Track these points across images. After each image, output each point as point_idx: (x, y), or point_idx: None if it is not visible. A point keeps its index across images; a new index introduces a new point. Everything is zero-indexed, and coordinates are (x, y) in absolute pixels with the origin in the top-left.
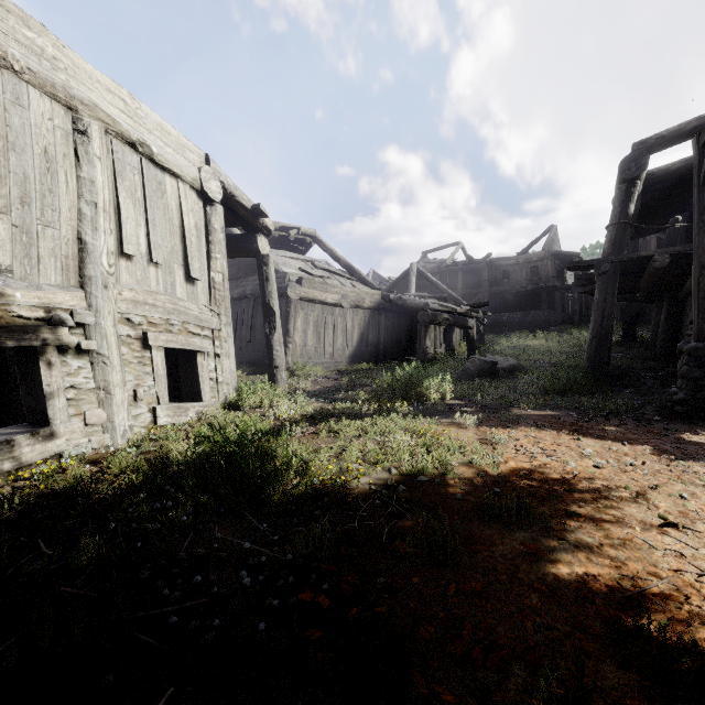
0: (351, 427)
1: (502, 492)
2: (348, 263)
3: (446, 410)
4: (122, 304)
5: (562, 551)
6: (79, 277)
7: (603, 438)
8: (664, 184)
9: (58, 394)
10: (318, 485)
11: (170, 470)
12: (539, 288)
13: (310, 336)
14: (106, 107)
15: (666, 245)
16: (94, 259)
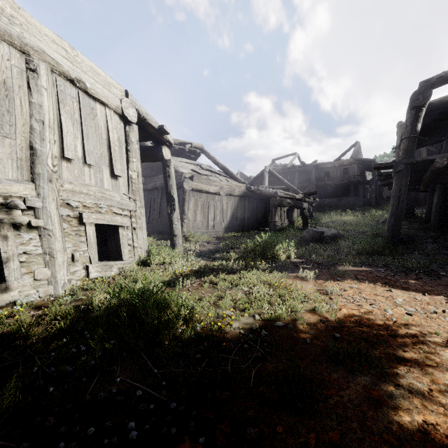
0: (226, 280)
1: (341, 337)
2: (224, 166)
3: (292, 267)
4: (64, 193)
5: (399, 396)
6: (31, 173)
7: (407, 290)
8: (438, 111)
9: (13, 259)
10: (201, 329)
11: (90, 317)
12: (348, 182)
13: (198, 214)
14: (51, 53)
15: (444, 151)
16: (41, 161)
